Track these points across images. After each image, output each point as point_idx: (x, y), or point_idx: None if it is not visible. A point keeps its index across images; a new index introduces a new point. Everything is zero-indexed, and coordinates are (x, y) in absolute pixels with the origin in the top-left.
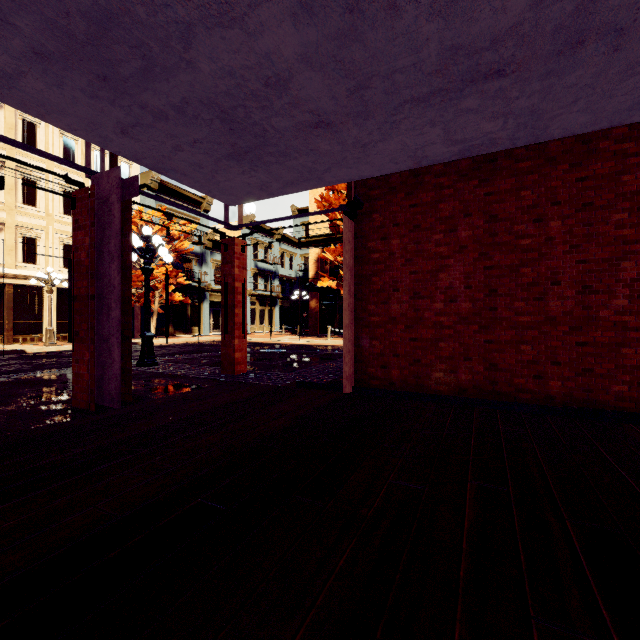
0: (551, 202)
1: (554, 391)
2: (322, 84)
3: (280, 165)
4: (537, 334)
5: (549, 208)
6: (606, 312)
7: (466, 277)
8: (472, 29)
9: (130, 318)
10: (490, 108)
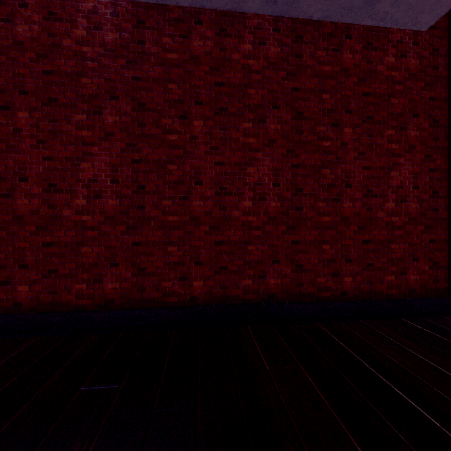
0: (195, 100)
1: (197, 291)
2: None
3: None
4: (183, 234)
5: (193, 106)
6: (237, 212)
7: (113, 169)
8: None
9: None
10: None
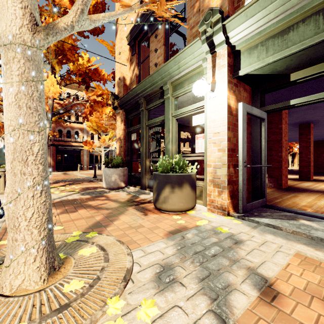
0: None
1: None
2: None
3: (295, 141)
4: None
5: None
6: None
7: None
8: None
9: None
10: None
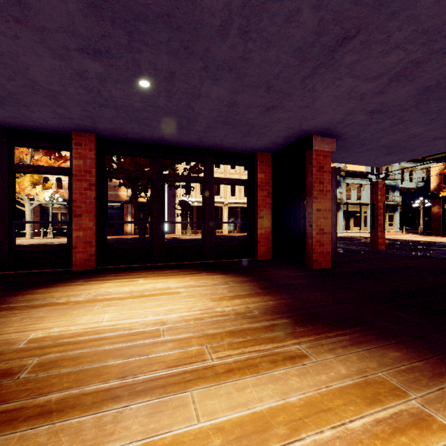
0: None
1: None
2: (436, 132)
3: (411, 152)
4: None
5: None
6: None
7: None
8: None
9: (336, 222)
10: None
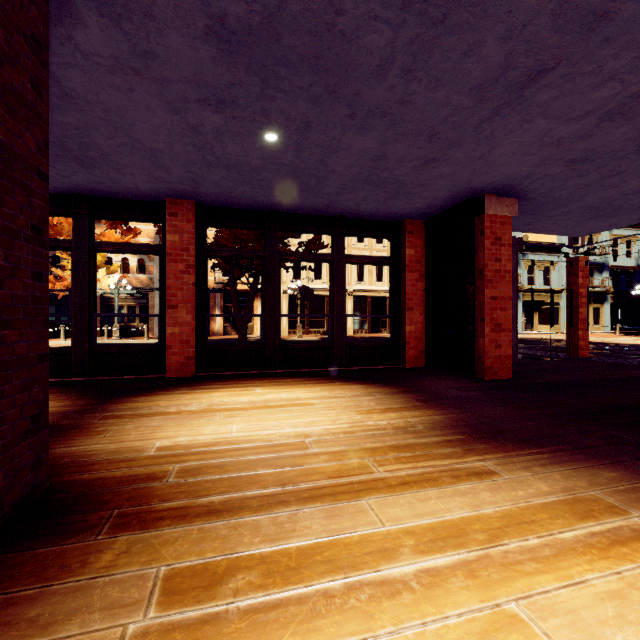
0: None
1: None
2: None
3: (630, 214)
4: None
5: None
6: None
7: None
8: None
9: (516, 315)
10: None
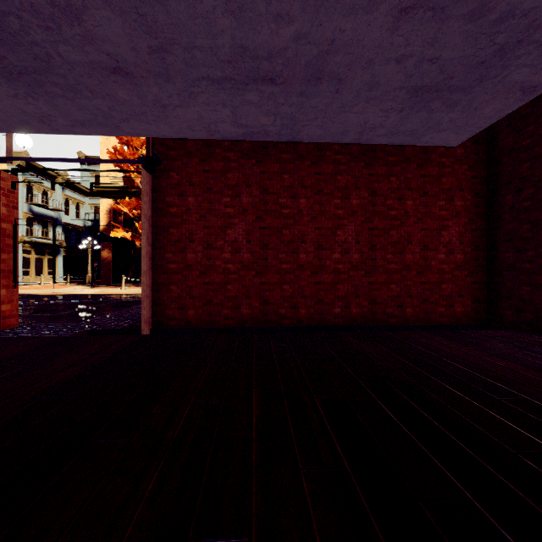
0: (301, 185)
1: (303, 316)
2: (122, 30)
3: (68, 100)
4: (293, 277)
5: (300, 189)
6: (330, 262)
7: (247, 234)
8: (256, 38)
9: None
10: (266, 106)
